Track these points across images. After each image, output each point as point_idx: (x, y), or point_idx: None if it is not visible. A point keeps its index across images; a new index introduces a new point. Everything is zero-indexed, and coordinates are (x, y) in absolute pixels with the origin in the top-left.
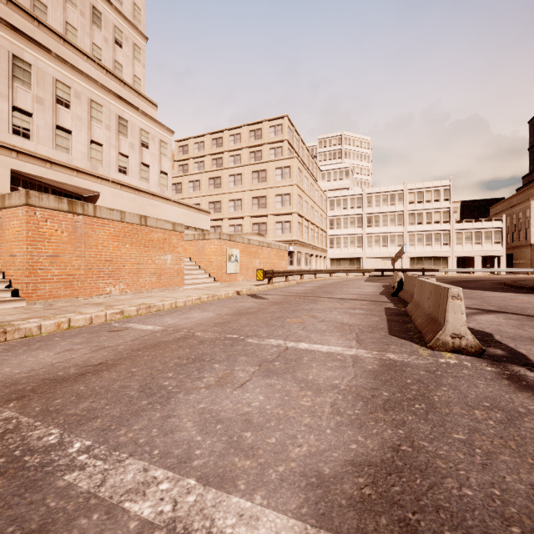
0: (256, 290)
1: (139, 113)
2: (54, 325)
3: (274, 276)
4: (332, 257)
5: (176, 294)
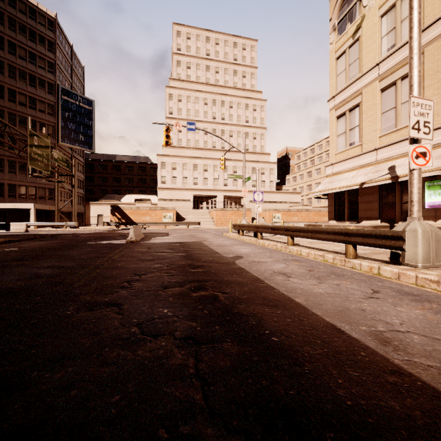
0: None
1: (260, 163)
2: (214, 228)
3: None
4: None
5: None
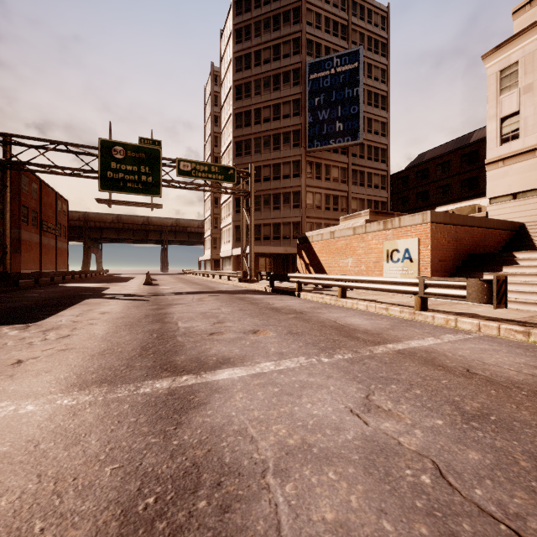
0: None
1: None
2: None
3: None
4: None
5: None
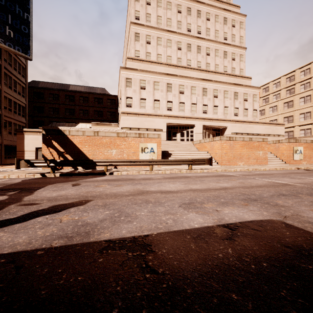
0: (312, 168)
1: (243, 87)
2: (233, 170)
3: None
4: None
5: (264, 167)
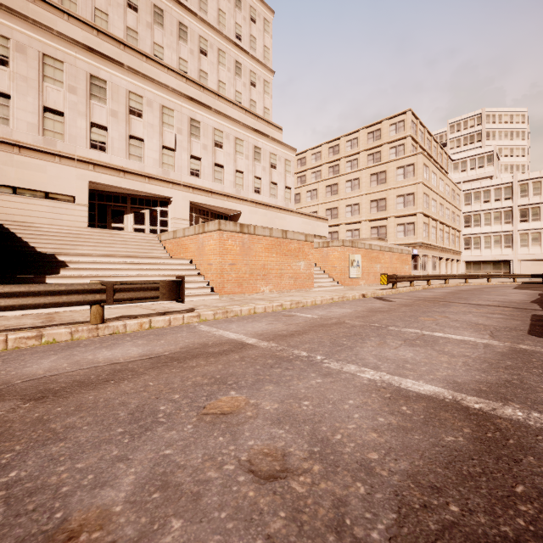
0: (380, 294)
1: (269, 140)
2: (247, 310)
3: (398, 281)
4: (468, 260)
5: (311, 294)
